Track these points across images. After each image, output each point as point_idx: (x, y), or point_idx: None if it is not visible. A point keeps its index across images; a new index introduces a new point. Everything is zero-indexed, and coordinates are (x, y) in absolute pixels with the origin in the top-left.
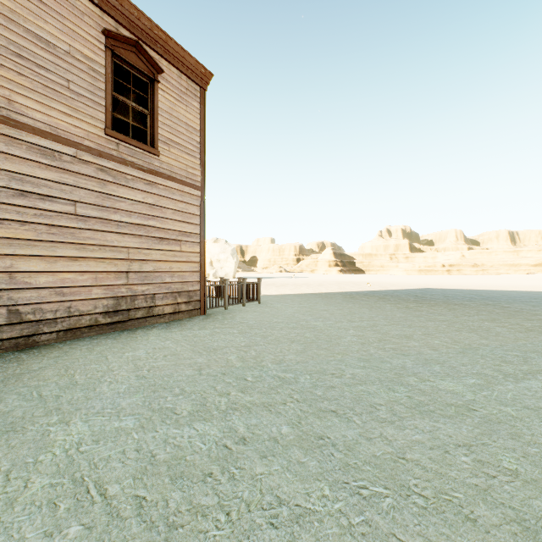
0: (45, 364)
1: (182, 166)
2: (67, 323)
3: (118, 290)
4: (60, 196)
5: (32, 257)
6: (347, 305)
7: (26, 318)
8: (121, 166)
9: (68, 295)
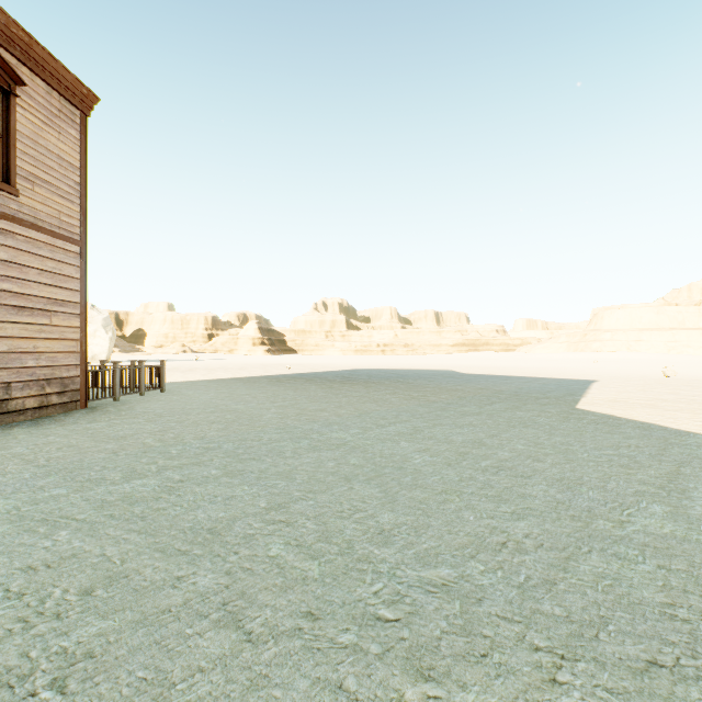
0: None
1: (53, 212)
2: None
3: None
4: None
5: None
6: (272, 388)
7: None
8: None
9: None
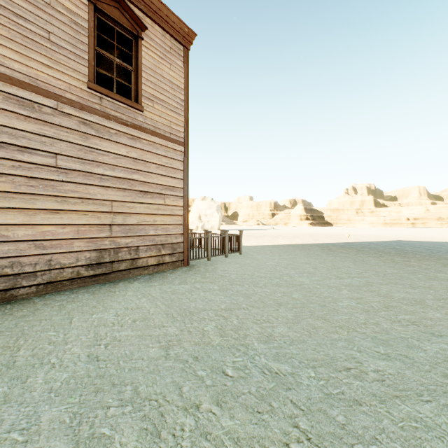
0: (3, 327)
1: (166, 122)
2: (47, 277)
3: (101, 243)
4: (40, 148)
5: (9, 209)
6: (328, 257)
7: (3, 271)
8: (104, 120)
9: (48, 248)
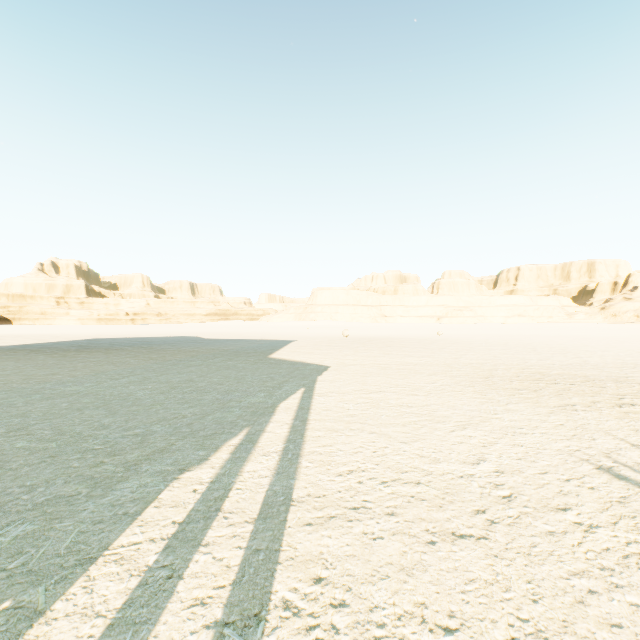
0: None
1: None
2: None
3: None
4: None
5: None
6: None
7: None
8: None
9: None
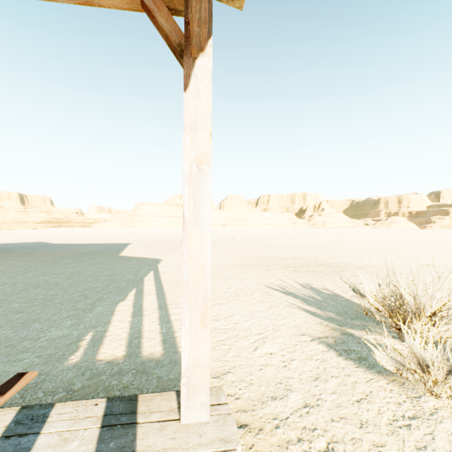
0: None
1: None
2: None
3: None
4: None
5: None
6: None
7: None
8: None
9: None
